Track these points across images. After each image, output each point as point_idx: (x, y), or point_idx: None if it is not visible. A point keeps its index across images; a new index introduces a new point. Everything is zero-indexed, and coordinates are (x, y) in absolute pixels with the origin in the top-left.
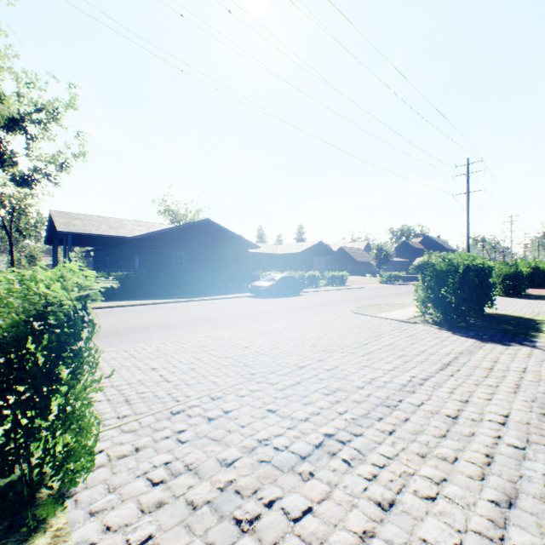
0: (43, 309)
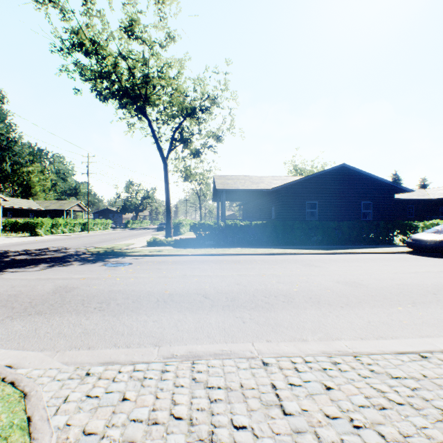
0: None
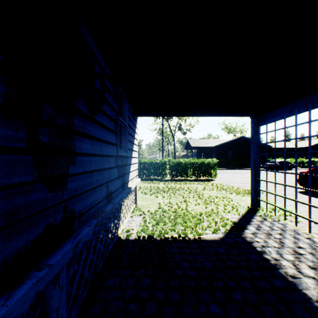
0: (213, 162)
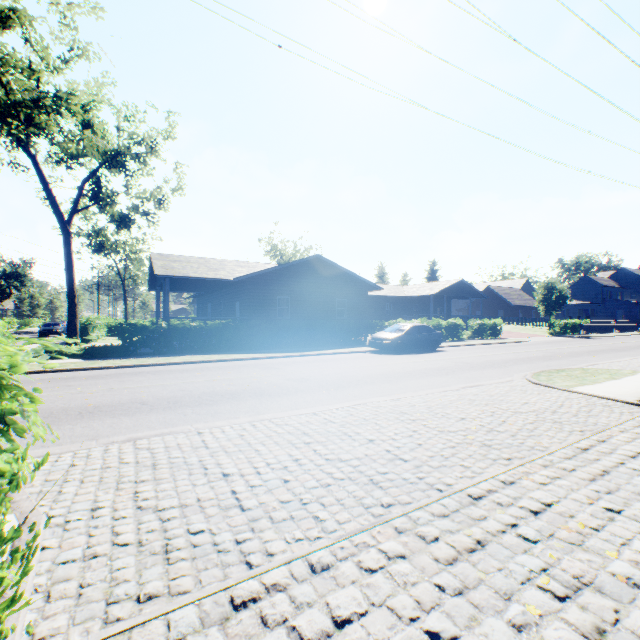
0: None
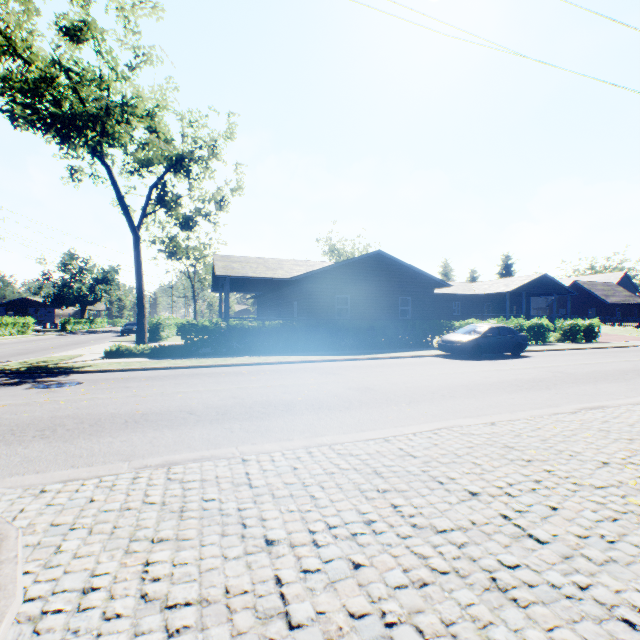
0: None
